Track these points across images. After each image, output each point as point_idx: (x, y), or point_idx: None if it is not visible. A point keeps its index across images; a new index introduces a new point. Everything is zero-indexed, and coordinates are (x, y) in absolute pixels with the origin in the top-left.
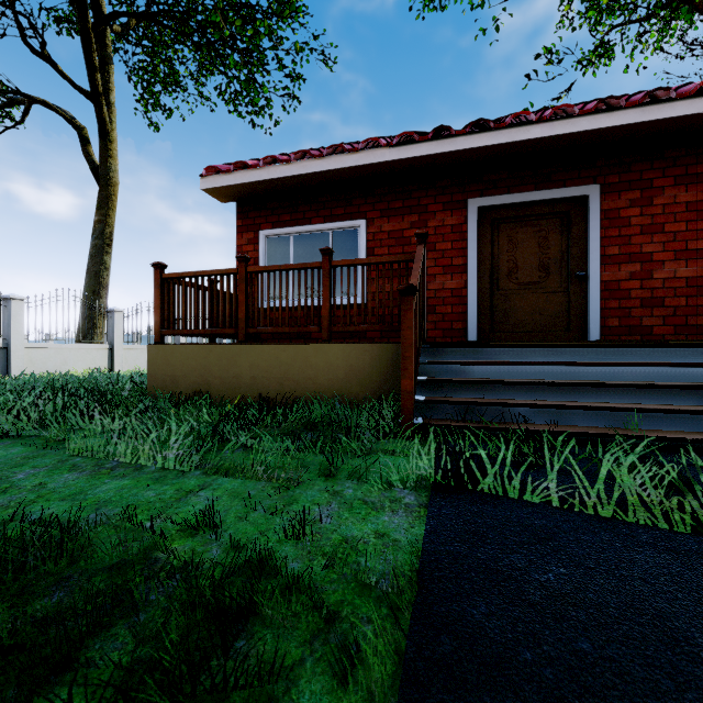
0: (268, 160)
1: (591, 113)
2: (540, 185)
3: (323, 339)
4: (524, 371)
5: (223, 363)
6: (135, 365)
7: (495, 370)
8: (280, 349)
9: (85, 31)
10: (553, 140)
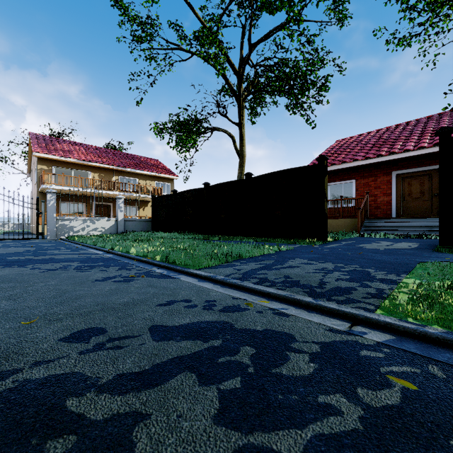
0: None
1: (432, 147)
2: (420, 165)
3: (340, 218)
4: (390, 224)
5: None
6: None
7: (383, 224)
8: (329, 220)
9: (239, 104)
10: (419, 154)
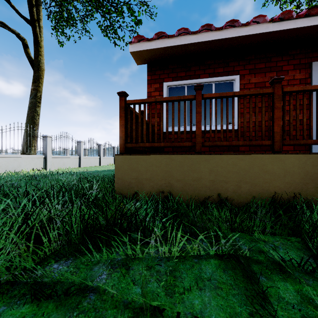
0: (176, 34)
1: None
2: None
3: (276, 151)
4: None
5: (184, 169)
6: (58, 166)
7: None
8: (238, 158)
9: None
10: None
